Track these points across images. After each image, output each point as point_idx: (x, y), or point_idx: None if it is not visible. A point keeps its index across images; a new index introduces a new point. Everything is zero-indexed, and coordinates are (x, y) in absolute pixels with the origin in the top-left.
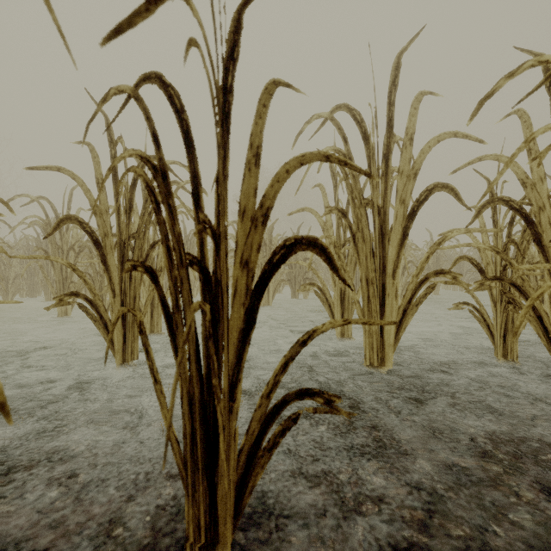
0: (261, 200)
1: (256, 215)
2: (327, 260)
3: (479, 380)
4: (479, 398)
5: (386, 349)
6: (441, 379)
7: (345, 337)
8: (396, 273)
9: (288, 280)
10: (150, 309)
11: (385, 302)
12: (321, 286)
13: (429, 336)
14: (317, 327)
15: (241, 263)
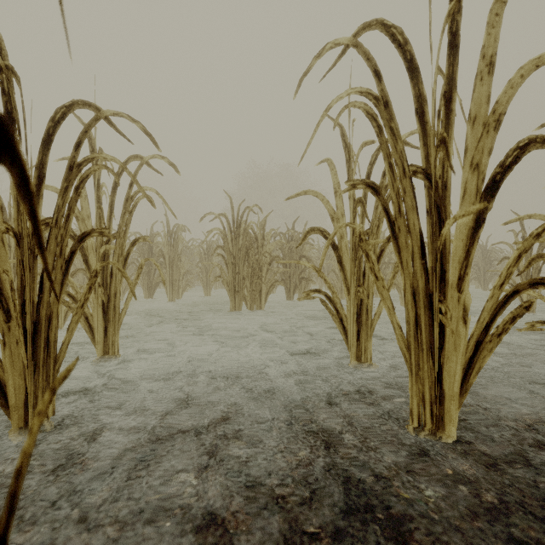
0: None
1: None
2: None
3: None
4: None
5: (446, 402)
6: (544, 458)
7: (362, 363)
8: (464, 281)
9: (283, 280)
10: (103, 324)
11: (445, 328)
12: (316, 284)
13: None
14: None
15: None
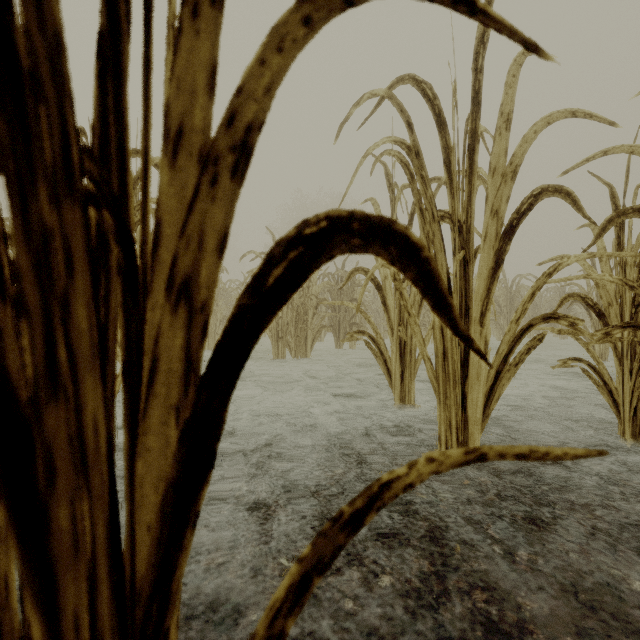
0: (229, 102)
1: (216, 147)
2: (421, 281)
3: (611, 477)
4: (622, 511)
5: (470, 427)
6: (553, 474)
7: (406, 404)
8: (485, 317)
9: (331, 325)
10: None
11: (469, 360)
12: (371, 332)
13: (516, 400)
14: (392, 473)
15: (170, 287)
